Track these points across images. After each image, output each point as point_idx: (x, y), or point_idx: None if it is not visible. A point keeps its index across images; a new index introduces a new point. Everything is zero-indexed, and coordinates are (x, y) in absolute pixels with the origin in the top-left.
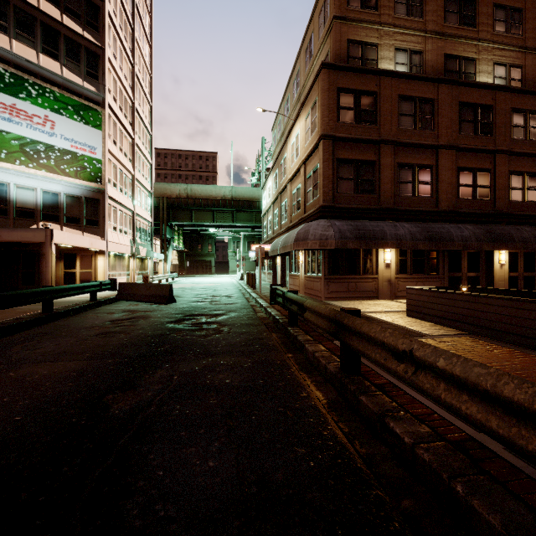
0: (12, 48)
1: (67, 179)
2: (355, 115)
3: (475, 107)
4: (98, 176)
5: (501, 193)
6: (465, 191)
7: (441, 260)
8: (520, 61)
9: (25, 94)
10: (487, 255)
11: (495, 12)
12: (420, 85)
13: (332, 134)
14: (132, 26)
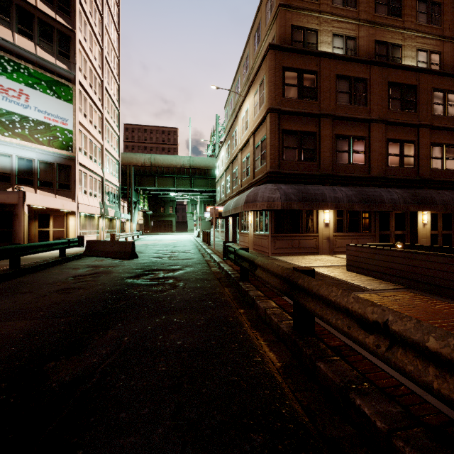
0: None
1: (40, 147)
2: (298, 92)
3: (402, 87)
4: (69, 145)
5: (423, 161)
6: (393, 160)
7: (373, 220)
8: (439, 48)
9: (1, 69)
10: (411, 216)
11: (418, 5)
12: (354, 66)
13: (278, 108)
14: (101, 14)
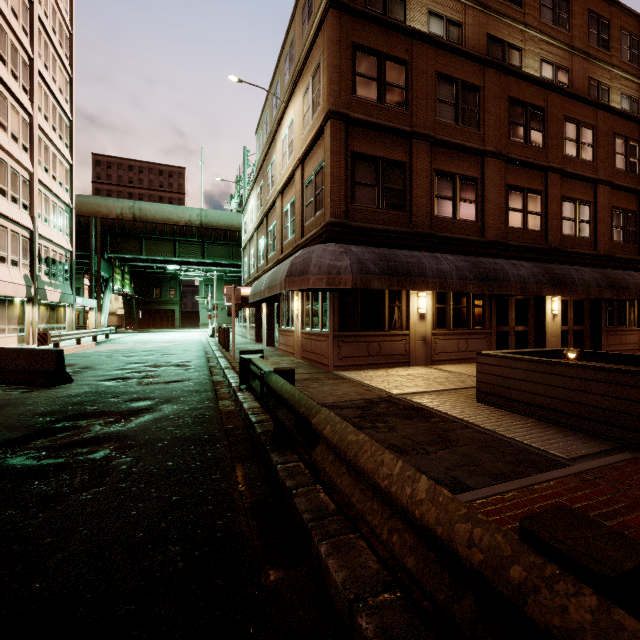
0: None
1: None
2: (378, 90)
3: (526, 107)
4: None
5: (553, 223)
6: (514, 217)
7: (488, 310)
8: (567, 63)
9: None
10: (536, 304)
11: None
12: (462, 64)
13: (346, 112)
14: None
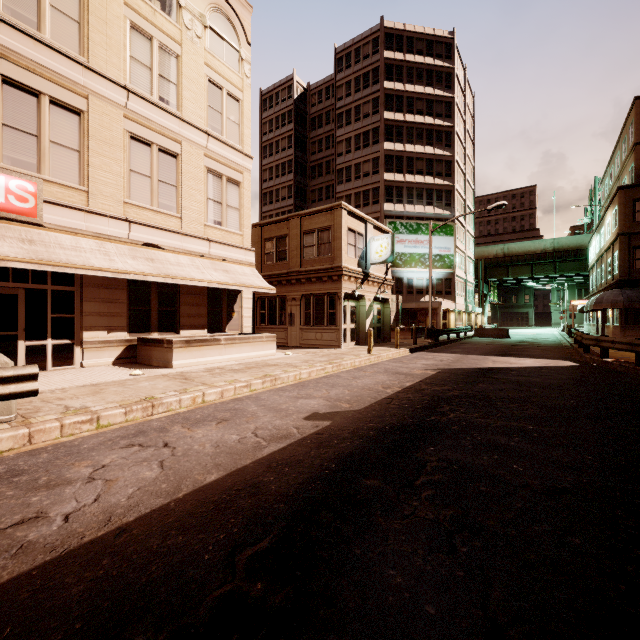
0: (415, 210)
1: (437, 270)
2: None
3: None
4: (451, 264)
5: None
6: None
7: None
8: None
9: (420, 231)
10: None
11: None
12: None
13: (628, 232)
14: (465, 148)
